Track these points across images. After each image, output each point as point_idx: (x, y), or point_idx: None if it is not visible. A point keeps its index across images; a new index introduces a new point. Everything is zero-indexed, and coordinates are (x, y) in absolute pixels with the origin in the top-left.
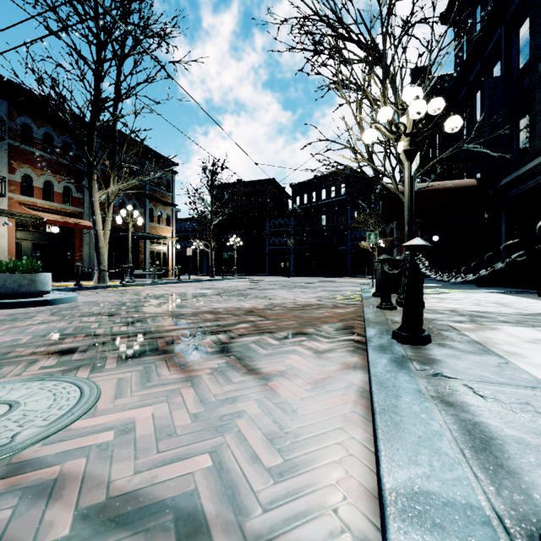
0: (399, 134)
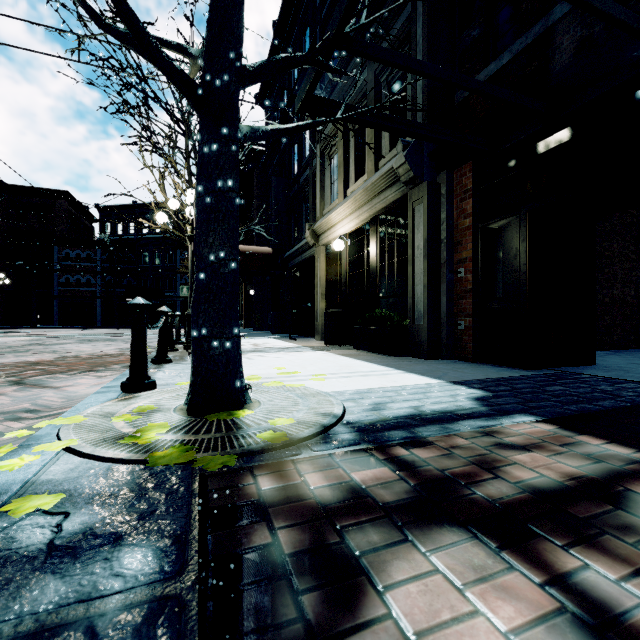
0: (184, 222)
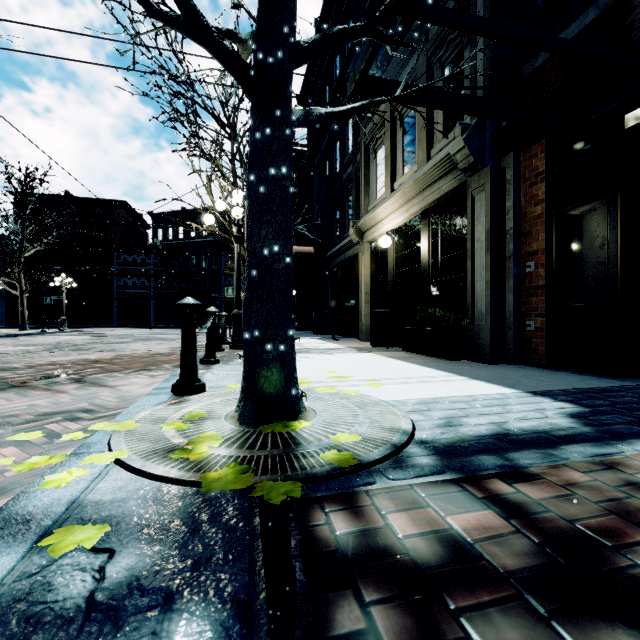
0: (230, 223)
